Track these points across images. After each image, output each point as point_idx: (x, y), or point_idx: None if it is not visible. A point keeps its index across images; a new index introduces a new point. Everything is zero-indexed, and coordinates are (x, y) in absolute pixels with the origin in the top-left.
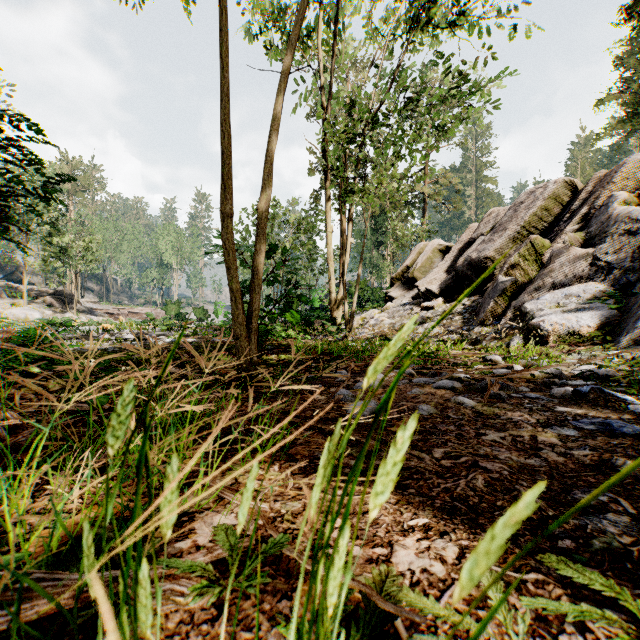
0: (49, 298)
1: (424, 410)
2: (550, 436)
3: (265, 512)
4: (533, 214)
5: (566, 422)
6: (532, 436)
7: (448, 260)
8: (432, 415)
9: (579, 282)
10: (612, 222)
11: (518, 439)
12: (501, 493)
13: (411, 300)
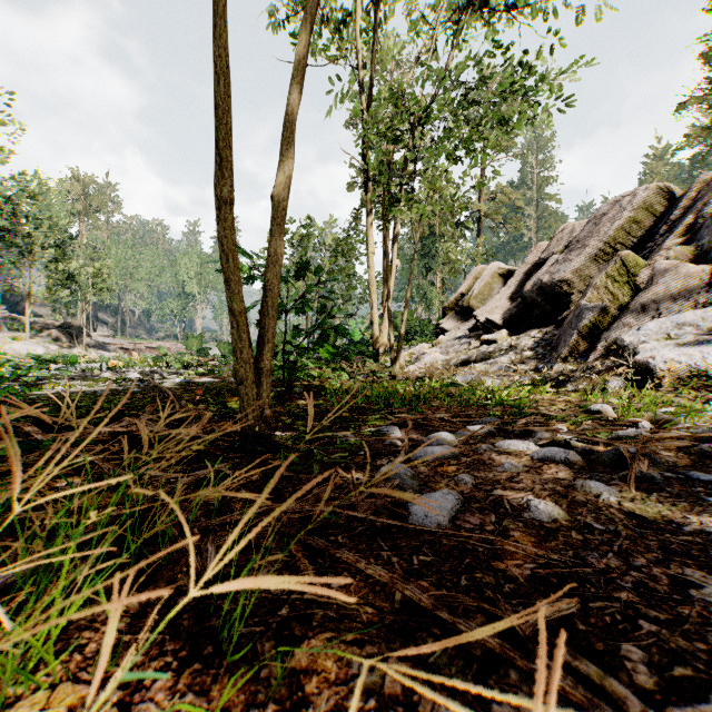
0: (55, 331)
1: (542, 511)
2: None
3: None
4: (619, 227)
5: None
6: None
7: (512, 285)
8: (559, 523)
9: (692, 307)
10: None
11: None
12: None
13: (467, 333)
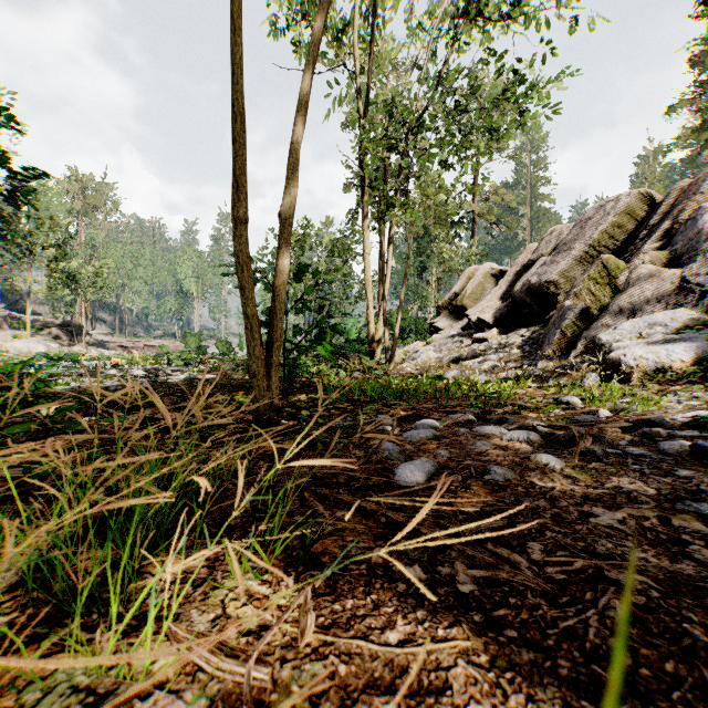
0: (55, 330)
1: (498, 474)
2: (689, 519)
3: (263, 690)
4: (603, 231)
5: (702, 495)
6: (661, 518)
7: (503, 285)
8: (510, 481)
9: (664, 309)
10: (703, 237)
11: (646, 525)
12: (661, 638)
13: (460, 331)
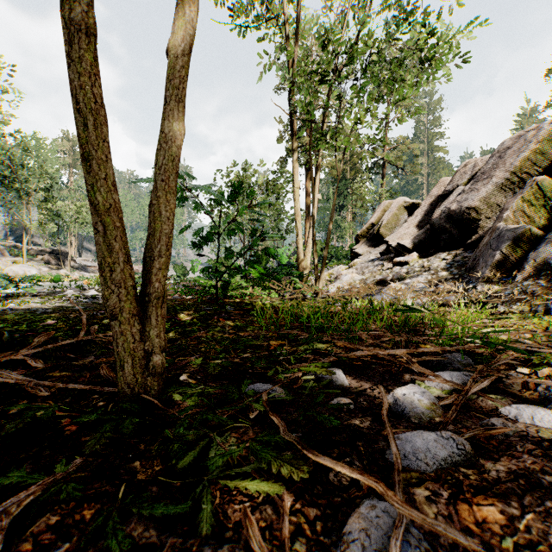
0: (47, 256)
1: None
2: None
3: None
4: (525, 158)
5: None
6: None
7: (418, 215)
8: None
9: None
10: None
11: None
12: None
13: (378, 256)
